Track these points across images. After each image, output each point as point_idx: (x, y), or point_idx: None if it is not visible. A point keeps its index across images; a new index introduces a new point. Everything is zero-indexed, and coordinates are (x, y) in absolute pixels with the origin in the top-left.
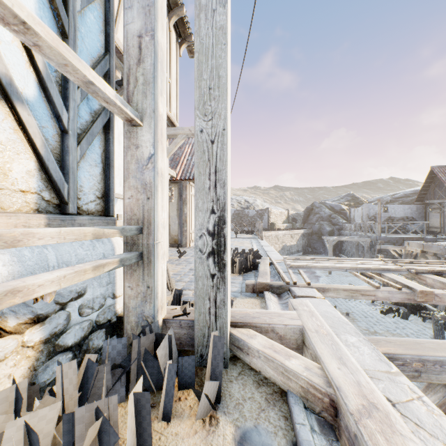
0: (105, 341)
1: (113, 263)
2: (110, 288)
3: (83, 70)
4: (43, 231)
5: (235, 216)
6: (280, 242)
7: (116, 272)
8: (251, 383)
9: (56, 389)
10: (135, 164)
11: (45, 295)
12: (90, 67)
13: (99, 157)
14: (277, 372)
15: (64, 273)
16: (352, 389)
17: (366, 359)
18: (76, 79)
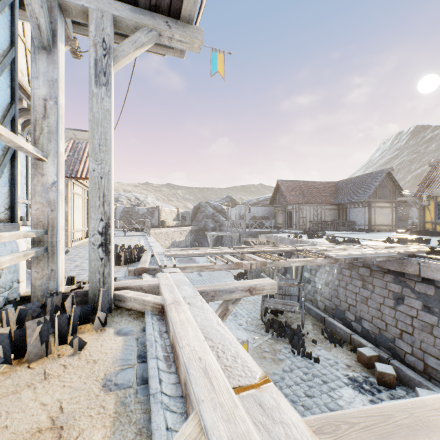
0: (23, 305)
1: (32, 253)
2: (16, 275)
3: (19, 142)
4: (5, 235)
5: (124, 213)
6: (170, 239)
7: (20, 264)
8: (126, 315)
9: (3, 323)
10: (41, 186)
11: (3, 268)
12: (2, 115)
13: (7, 179)
14: (140, 304)
15: (12, 257)
16: (171, 299)
17: (188, 293)
18: (12, 145)
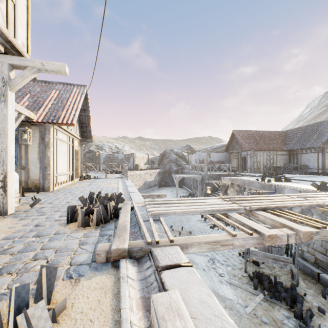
0: None
1: None
2: None
3: None
4: None
5: (106, 159)
6: (142, 179)
7: None
8: None
9: None
10: None
11: None
12: None
13: None
14: None
15: None
16: None
17: None
18: None
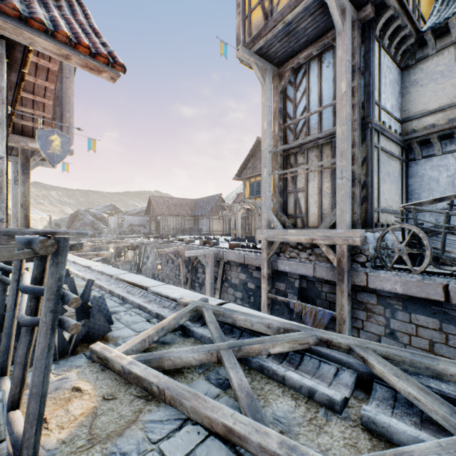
0: None
1: None
2: None
3: None
4: None
5: None
6: None
7: None
8: None
9: None
10: None
11: None
12: None
13: None
14: None
15: None
16: None
17: None
18: None
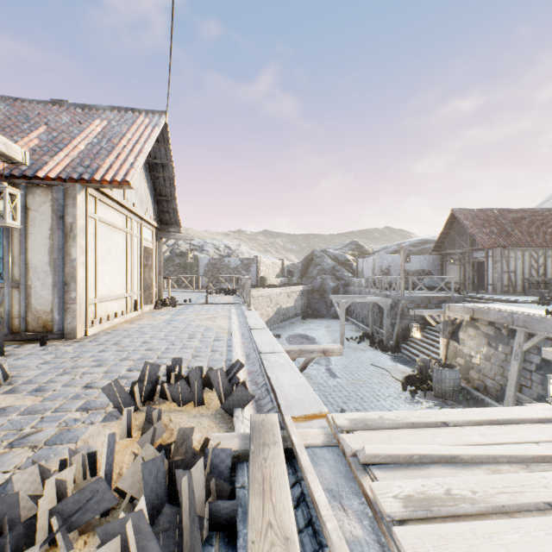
0: None
1: None
2: None
3: None
4: None
5: (210, 267)
6: (274, 304)
7: None
8: None
9: None
10: None
11: None
12: None
13: None
14: None
15: None
16: None
17: None
18: None
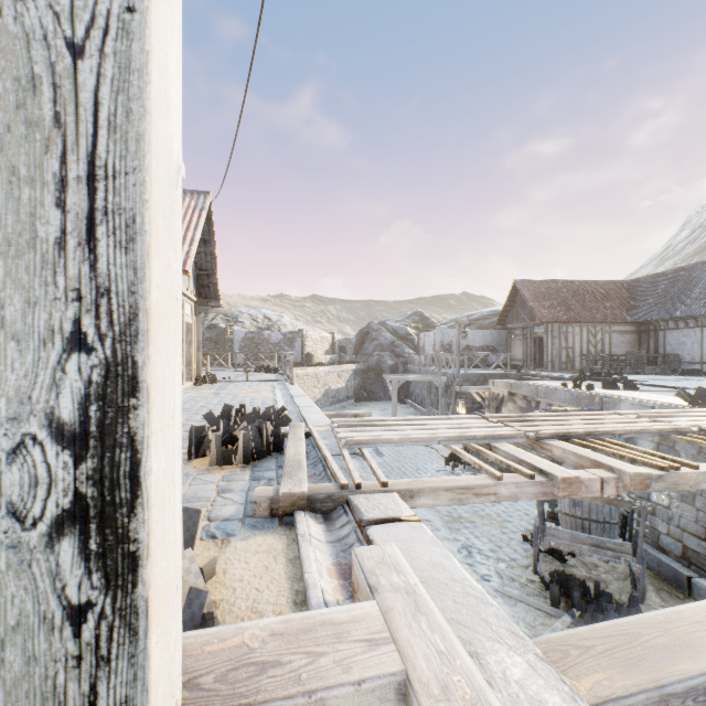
0: None
1: None
2: None
3: None
4: None
5: (246, 342)
6: (321, 385)
7: None
8: None
9: None
10: None
11: None
12: None
13: None
14: None
15: None
16: None
17: None
18: None
